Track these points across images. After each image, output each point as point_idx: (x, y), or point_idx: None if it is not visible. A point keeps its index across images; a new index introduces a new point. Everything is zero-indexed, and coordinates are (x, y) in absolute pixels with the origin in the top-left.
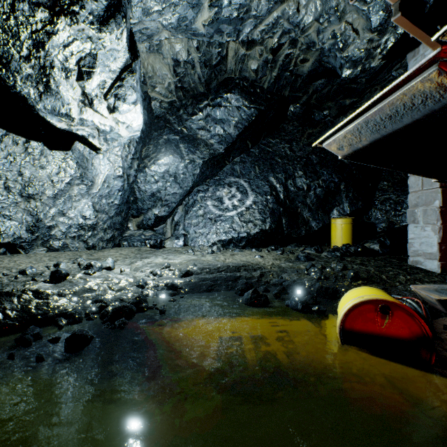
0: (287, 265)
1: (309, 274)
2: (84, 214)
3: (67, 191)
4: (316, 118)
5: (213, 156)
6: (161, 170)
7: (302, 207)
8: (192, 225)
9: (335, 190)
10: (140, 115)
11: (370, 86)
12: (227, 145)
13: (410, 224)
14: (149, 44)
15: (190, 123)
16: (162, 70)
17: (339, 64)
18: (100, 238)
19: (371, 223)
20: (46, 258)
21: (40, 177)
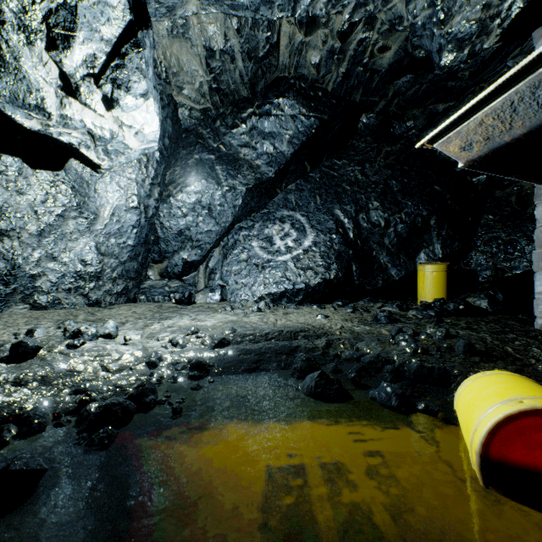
0: (362, 329)
1: (396, 343)
2: (84, 258)
3: (59, 227)
4: (396, 132)
5: (260, 182)
6: (191, 200)
7: (378, 249)
8: (232, 273)
9: (423, 226)
10: (155, 117)
11: (474, 83)
12: (278, 167)
13: (538, 272)
14: (172, 24)
15: (229, 138)
16: (191, 64)
17: (438, 46)
18: (107, 291)
19: (470, 270)
20: (23, 319)
21: (18, 206)
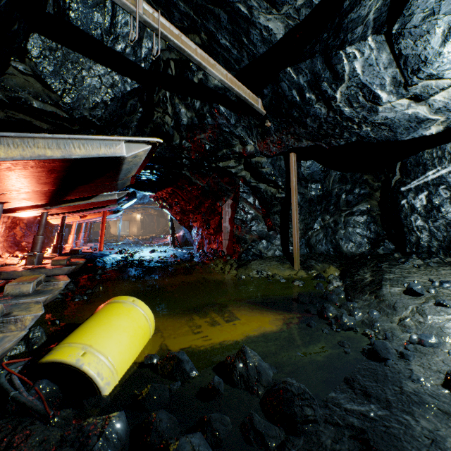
0: None
1: None
2: None
3: None
4: None
5: None
6: None
7: None
8: None
9: None
10: None
11: None
12: None
13: None
14: None
15: None
16: None
17: None
18: None
19: None
20: None
21: None
